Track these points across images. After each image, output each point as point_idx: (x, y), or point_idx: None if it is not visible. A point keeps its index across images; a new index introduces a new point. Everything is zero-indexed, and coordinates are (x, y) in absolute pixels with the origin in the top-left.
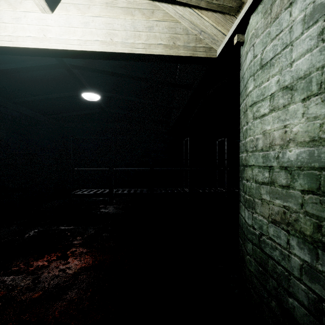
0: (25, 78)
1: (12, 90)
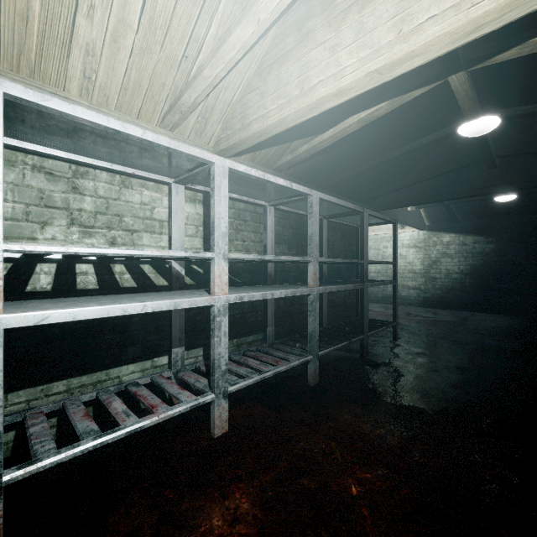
0: (488, 202)
1: (495, 211)
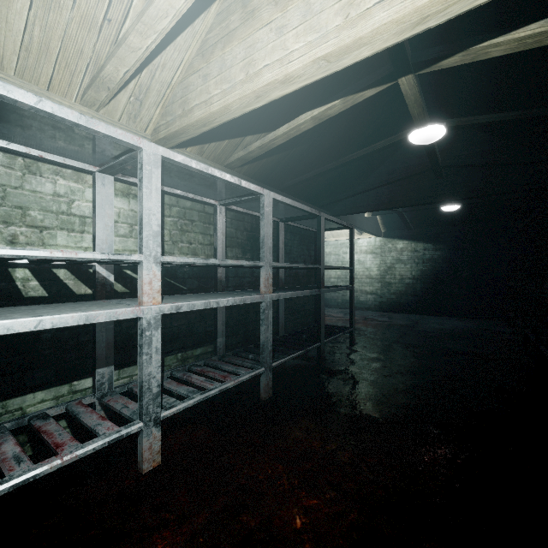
0: (436, 211)
1: (442, 220)
